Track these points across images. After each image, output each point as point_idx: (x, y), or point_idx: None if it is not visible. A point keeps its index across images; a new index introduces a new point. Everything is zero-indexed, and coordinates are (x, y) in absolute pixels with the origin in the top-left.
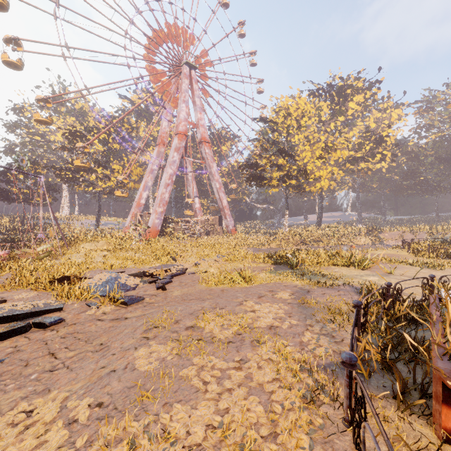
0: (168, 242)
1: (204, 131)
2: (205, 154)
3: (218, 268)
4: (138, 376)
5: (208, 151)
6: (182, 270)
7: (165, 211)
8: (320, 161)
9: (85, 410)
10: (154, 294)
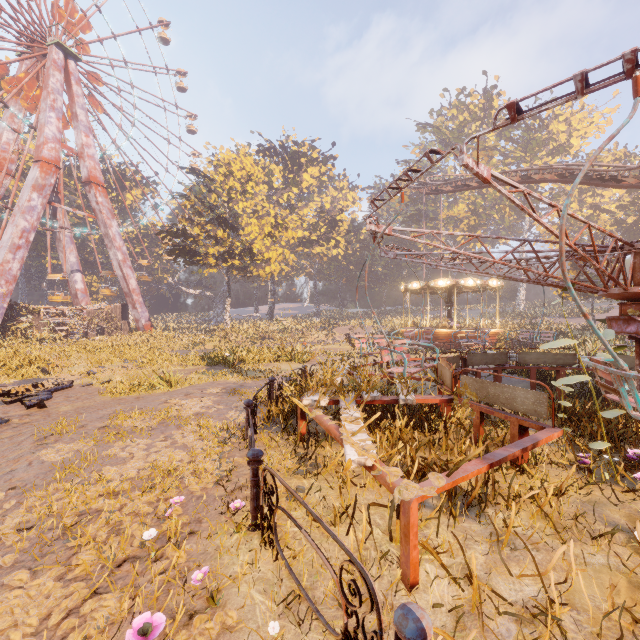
0: (23, 346)
1: (95, 166)
2: (96, 204)
3: (129, 376)
4: (52, 465)
5: (103, 199)
6: (65, 383)
7: (11, 292)
8: (269, 239)
9: None
10: (26, 414)
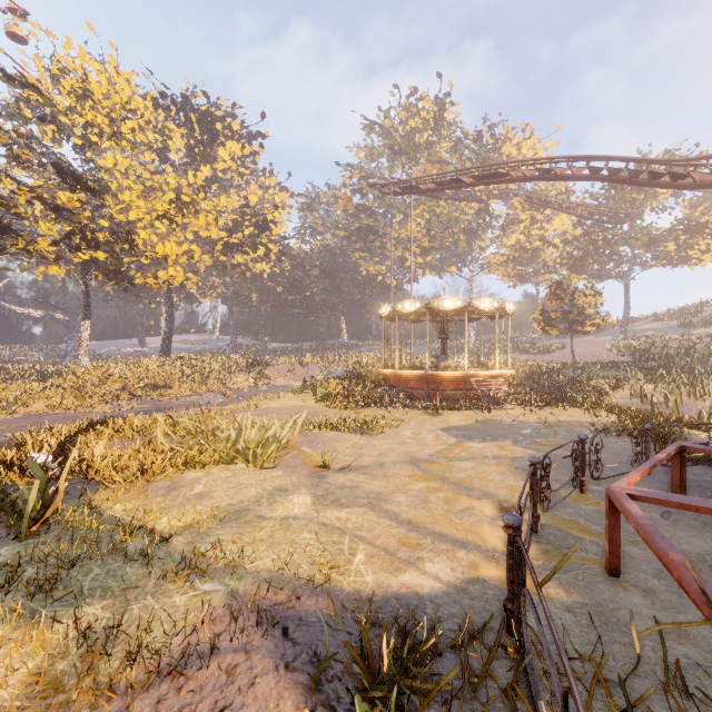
0: None
1: None
2: None
3: None
4: None
5: None
6: None
7: None
8: (165, 221)
9: None
10: None
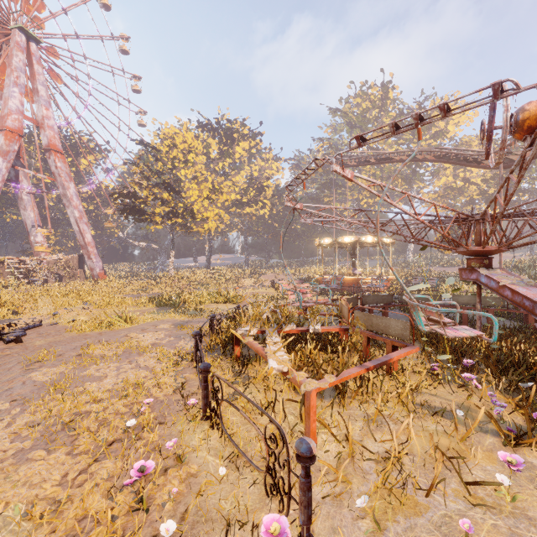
0: None
1: (54, 136)
2: (55, 168)
3: (90, 316)
4: (42, 383)
5: (62, 164)
6: (35, 322)
7: None
8: (207, 202)
9: (3, 405)
10: (6, 348)
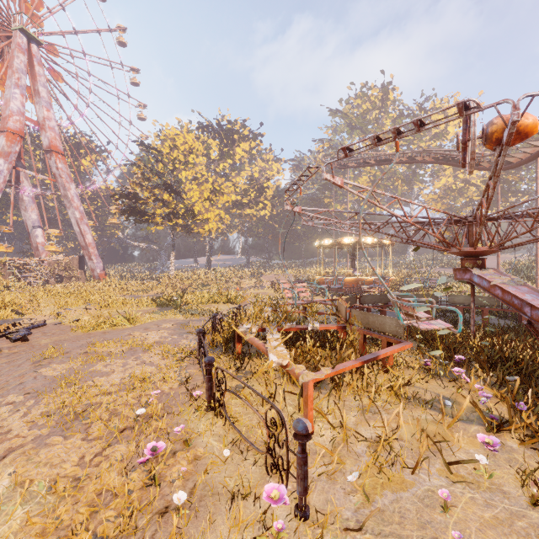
0: None
1: (55, 137)
2: (56, 169)
3: (93, 316)
4: (53, 378)
5: (63, 166)
6: (39, 322)
7: None
8: (208, 203)
9: (17, 397)
10: (12, 346)
